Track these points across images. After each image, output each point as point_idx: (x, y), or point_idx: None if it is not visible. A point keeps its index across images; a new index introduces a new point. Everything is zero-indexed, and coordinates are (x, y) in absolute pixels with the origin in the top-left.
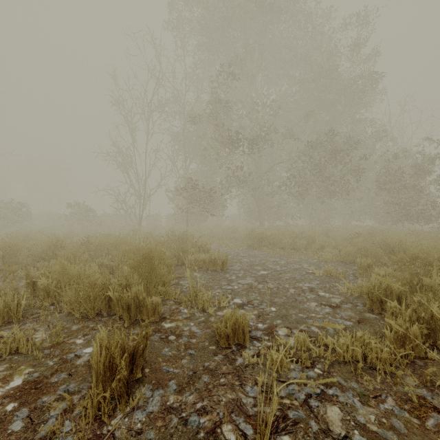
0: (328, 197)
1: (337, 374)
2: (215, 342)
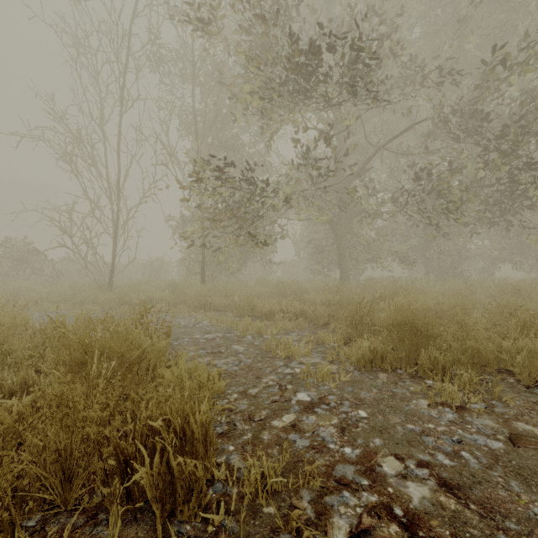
0: (488, 223)
1: None
2: None
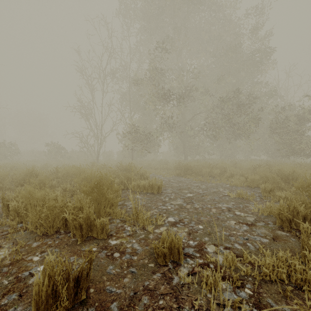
0: (235, 139)
1: (266, 295)
2: (154, 260)
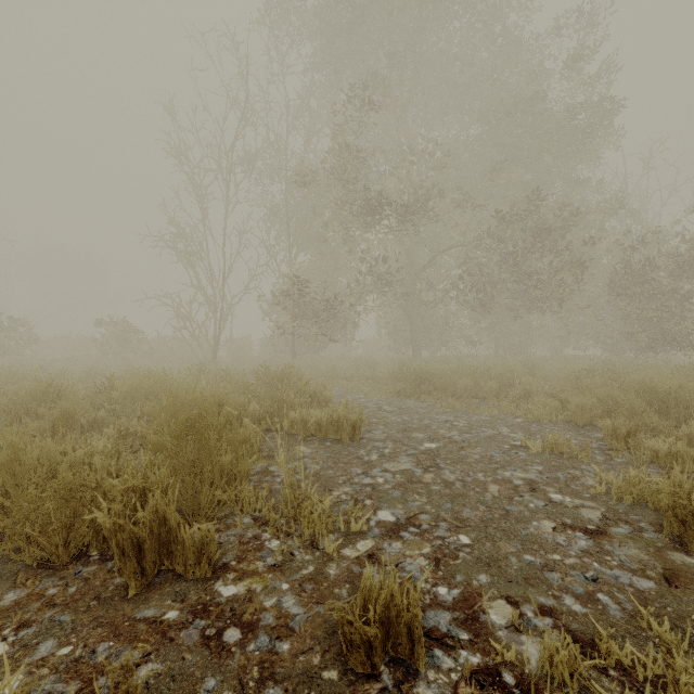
0: (529, 309)
1: None
2: (338, 654)
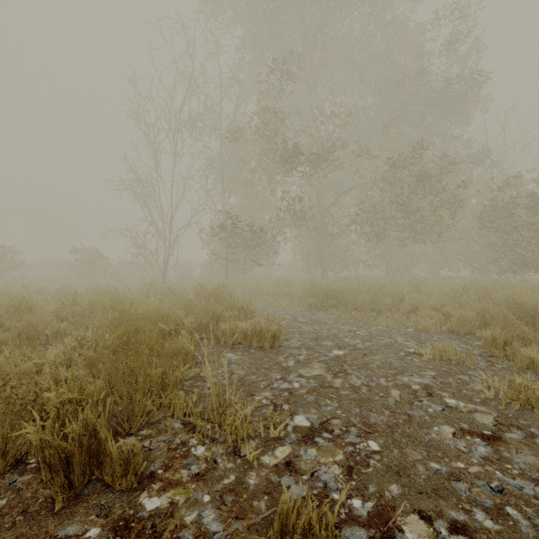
0: (414, 239)
1: None
2: None
